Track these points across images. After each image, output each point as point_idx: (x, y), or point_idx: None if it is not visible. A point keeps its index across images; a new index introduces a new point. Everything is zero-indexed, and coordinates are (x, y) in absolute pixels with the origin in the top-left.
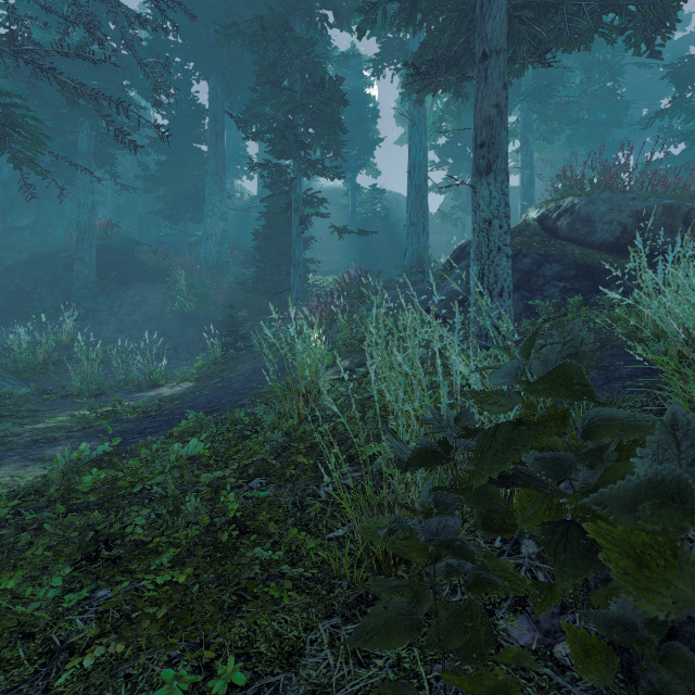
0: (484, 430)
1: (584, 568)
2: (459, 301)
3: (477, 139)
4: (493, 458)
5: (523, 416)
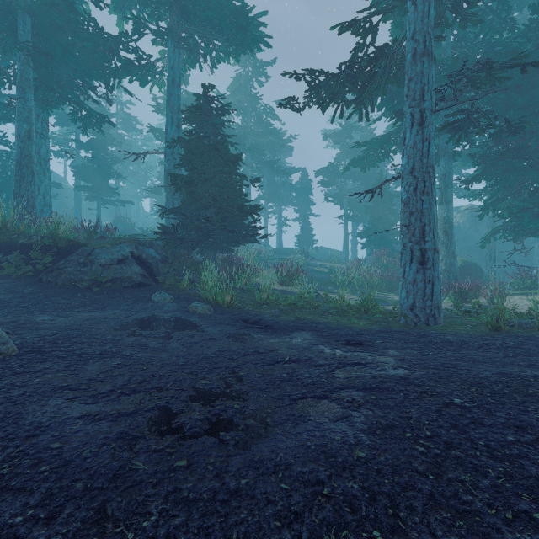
0: None
1: None
2: None
3: (97, 217)
4: None
5: None
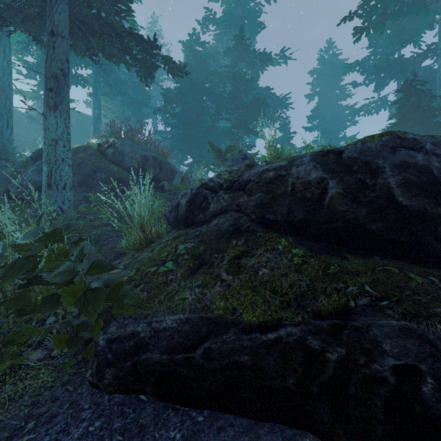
0: (11, 262)
1: (56, 308)
2: (38, 188)
3: (47, 84)
4: (12, 274)
5: (49, 255)
